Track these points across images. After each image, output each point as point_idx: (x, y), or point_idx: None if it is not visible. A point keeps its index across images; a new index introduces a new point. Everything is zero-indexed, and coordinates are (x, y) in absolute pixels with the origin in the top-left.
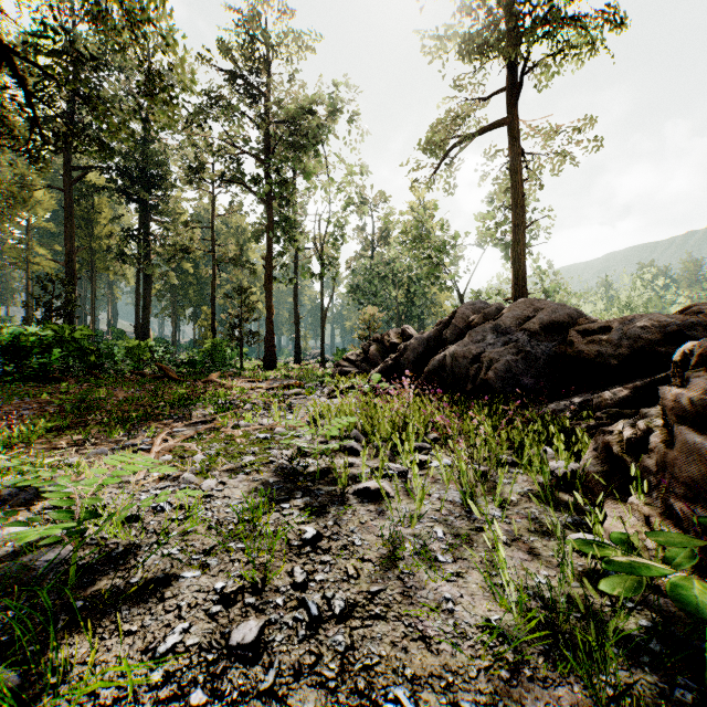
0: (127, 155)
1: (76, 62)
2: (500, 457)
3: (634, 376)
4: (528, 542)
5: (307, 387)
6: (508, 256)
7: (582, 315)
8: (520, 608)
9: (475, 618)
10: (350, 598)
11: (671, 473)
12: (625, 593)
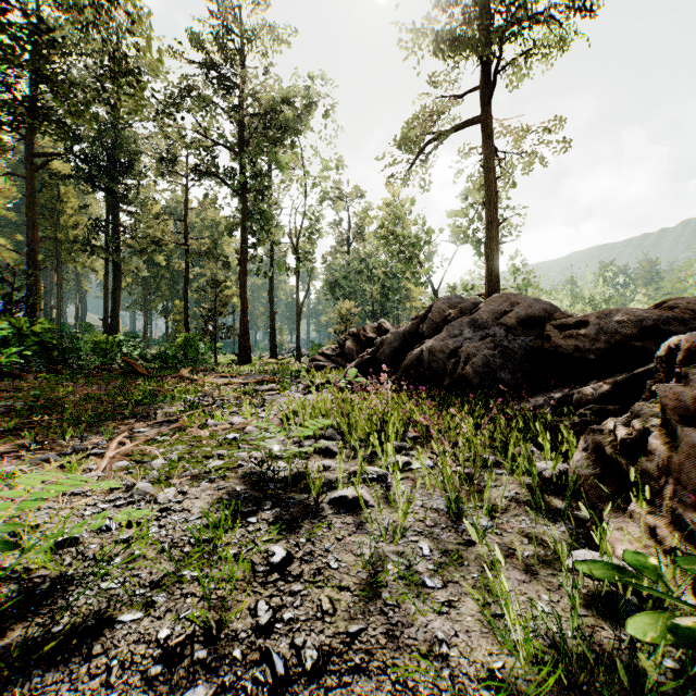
0: (95, 143)
1: (32, 36)
2: (484, 457)
3: (611, 370)
4: (523, 558)
5: (282, 382)
6: (481, 253)
7: (557, 310)
8: (528, 651)
9: (475, 666)
10: (325, 643)
11: (675, 479)
12: (658, 639)
